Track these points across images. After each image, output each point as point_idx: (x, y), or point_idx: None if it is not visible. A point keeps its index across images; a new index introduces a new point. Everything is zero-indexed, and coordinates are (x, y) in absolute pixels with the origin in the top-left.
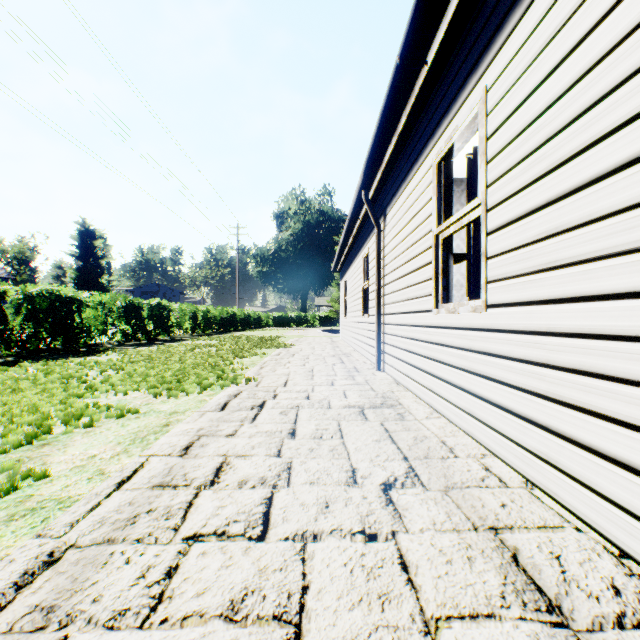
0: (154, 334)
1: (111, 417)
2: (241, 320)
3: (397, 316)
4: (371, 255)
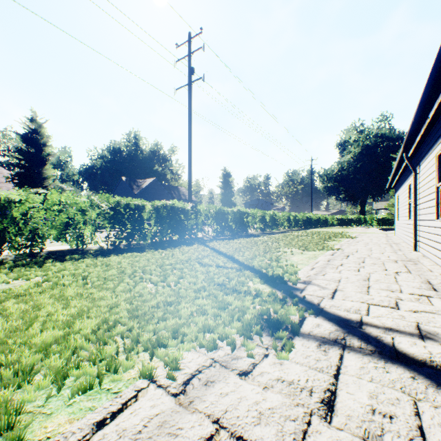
0: (271, 229)
1: (295, 253)
2: (314, 221)
3: (423, 221)
4: (412, 185)
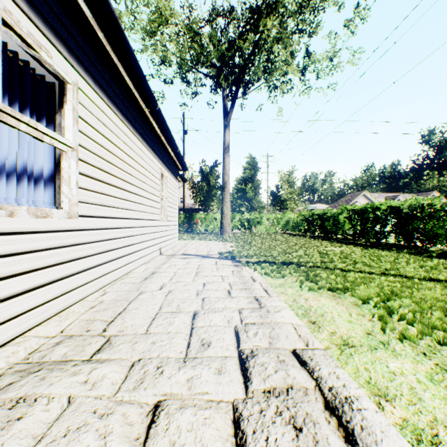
0: None
1: (392, 329)
2: None
3: None
4: None
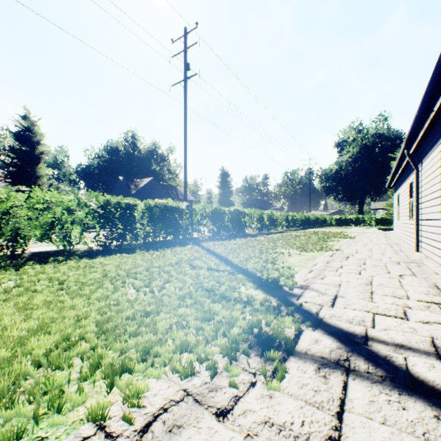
0: (269, 229)
1: (292, 254)
2: (312, 221)
3: (426, 221)
4: (413, 183)
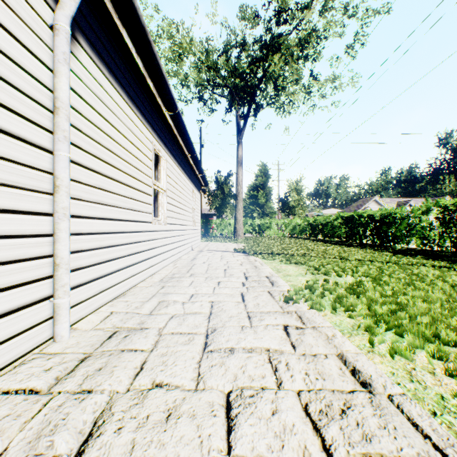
0: None
1: (311, 273)
2: None
3: (116, 222)
4: None
